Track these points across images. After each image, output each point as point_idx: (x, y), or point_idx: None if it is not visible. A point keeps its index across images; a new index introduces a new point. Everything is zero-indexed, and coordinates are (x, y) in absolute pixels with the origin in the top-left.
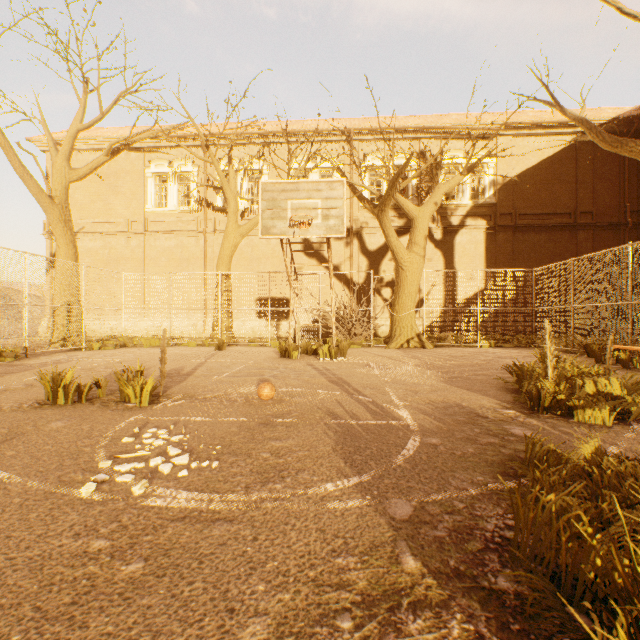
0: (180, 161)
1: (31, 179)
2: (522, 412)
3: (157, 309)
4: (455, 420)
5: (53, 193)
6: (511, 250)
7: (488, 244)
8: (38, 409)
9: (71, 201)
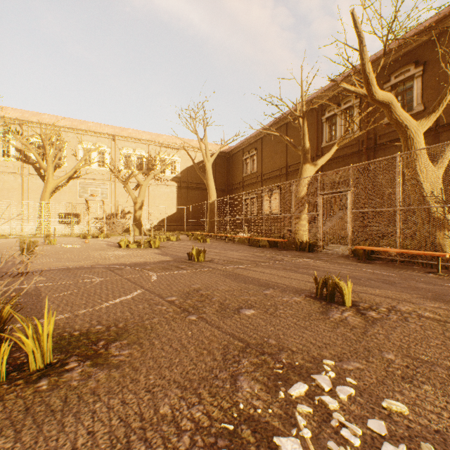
0: (2, 130)
1: None
2: None
3: (1, 219)
4: None
5: None
6: (187, 196)
7: (178, 193)
8: None
9: None
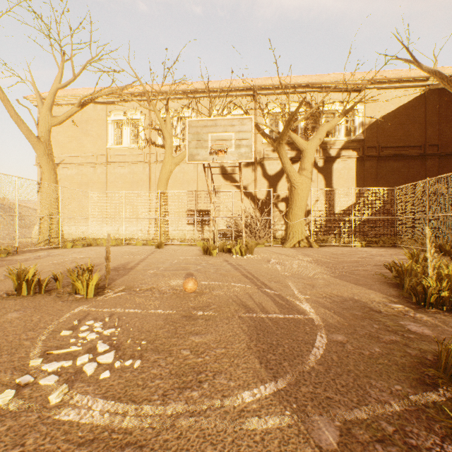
0: (132, 111)
1: (23, 124)
2: (409, 306)
3: (114, 218)
4: (353, 314)
5: (39, 134)
6: (375, 174)
7: (358, 169)
8: (4, 299)
9: (55, 141)
